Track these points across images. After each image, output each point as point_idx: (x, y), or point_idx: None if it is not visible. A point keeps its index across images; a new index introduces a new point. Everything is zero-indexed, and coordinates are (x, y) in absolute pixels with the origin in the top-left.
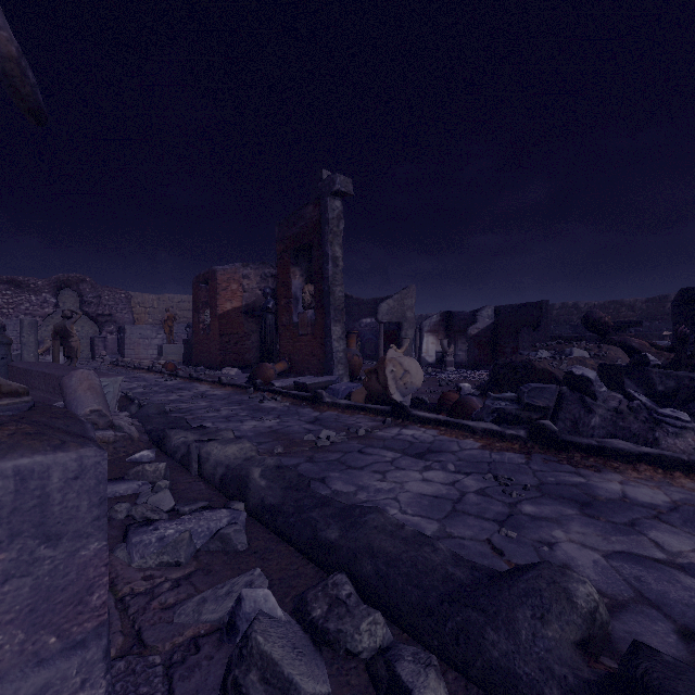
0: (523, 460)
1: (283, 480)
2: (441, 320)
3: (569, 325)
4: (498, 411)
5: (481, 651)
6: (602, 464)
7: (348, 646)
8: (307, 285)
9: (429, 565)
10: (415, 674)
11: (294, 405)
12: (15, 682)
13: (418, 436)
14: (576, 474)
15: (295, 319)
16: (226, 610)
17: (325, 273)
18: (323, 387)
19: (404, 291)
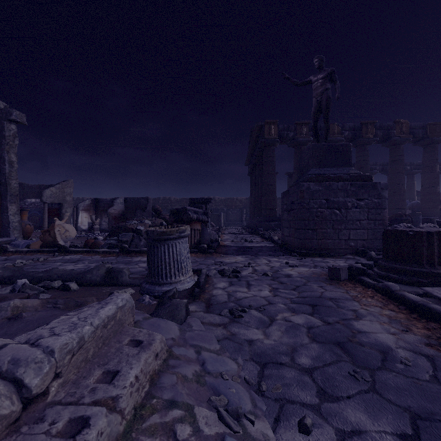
0: (115, 258)
1: (10, 270)
2: (92, 203)
3: (166, 208)
4: (110, 244)
5: (86, 279)
6: (139, 255)
7: (52, 285)
8: None
9: (74, 272)
10: (70, 283)
11: None
12: None
13: (73, 257)
14: (130, 258)
15: None
16: (7, 292)
17: (2, 170)
18: (4, 244)
19: (65, 183)
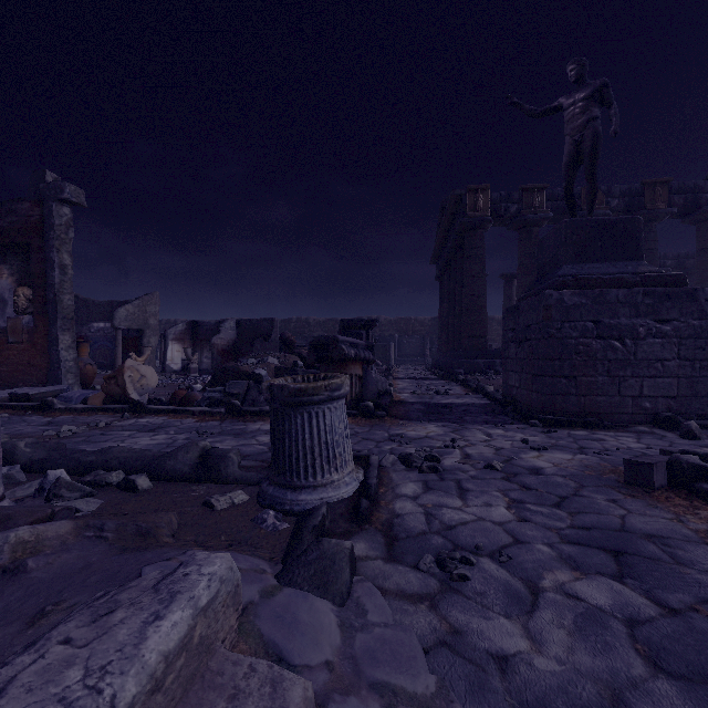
0: (219, 423)
1: (45, 447)
2: (187, 329)
3: (302, 336)
4: (211, 398)
5: (165, 468)
6: (259, 419)
7: (107, 481)
8: (22, 287)
9: (147, 455)
10: (137, 477)
11: (16, 415)
12: None
13: (152, 421)
14: (244, 425)
15: (2, 324)
16: (31, 491)
17: (50, 279)
18: (50, 396)
19: (147, 297)
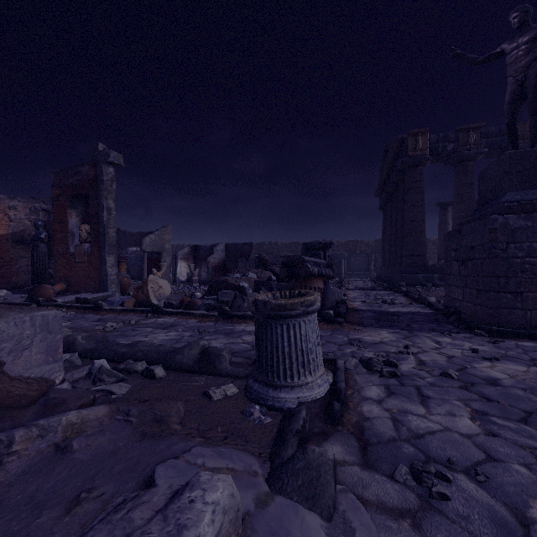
0: (213, 324)
1: (95, 340)
2: (191, 251)
3: (272, 255)
4: (207, 304)
5: (175, 361)
6: (243, 321)
7: (134, 369)
8: (84, 224)
9: (162, 349)
10: (155, 367)
11: (79, 313)
12: (45, 367)
13: (166, 320)
14: (232, 326)
15: (72, 250)
16: (84, 374)
17: (101, 218)
18: (101, 300)
19: (163, 229)
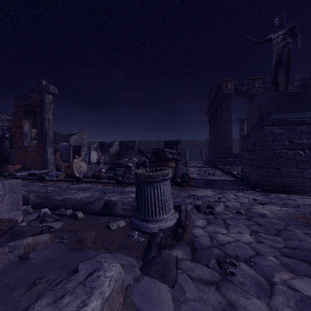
0: (112, 187)
1: (41, 197)
2: (99, 145)
3: (147, 148)
4: (109, 176)
5: (89, 209)
6: (129, 186)
7: (65, 214)
8: (33, 129)
9: (82, 202)
10: (77, 212)
11: (31, 182)
12: (11, 213)
13: (84, 186)
14: (123, 188)
15: (26, 144)
16: (34, 217)
17: (44, 125)
18: (44, 174)
19: (82, 132)
